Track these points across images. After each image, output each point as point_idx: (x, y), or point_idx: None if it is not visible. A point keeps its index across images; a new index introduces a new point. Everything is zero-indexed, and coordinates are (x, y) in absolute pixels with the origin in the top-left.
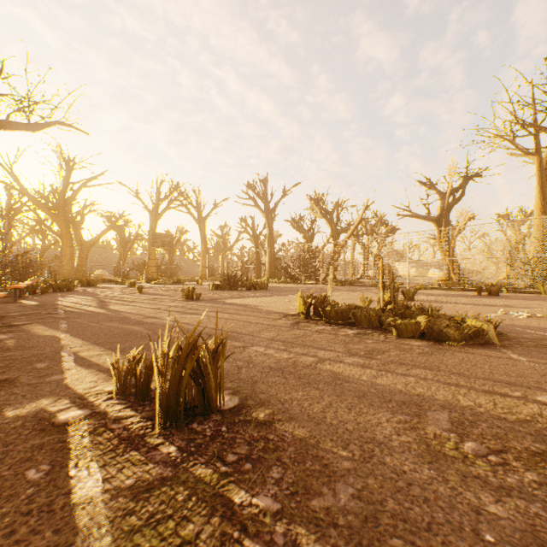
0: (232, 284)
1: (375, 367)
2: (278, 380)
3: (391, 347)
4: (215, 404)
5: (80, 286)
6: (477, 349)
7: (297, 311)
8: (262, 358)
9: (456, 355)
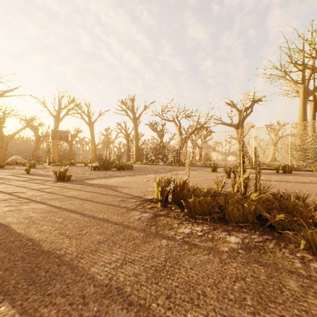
0: (106, 165)
1: None
2: None
3: None
4: None
5: None
6: None
7: (154, 194)
8: None
9: None
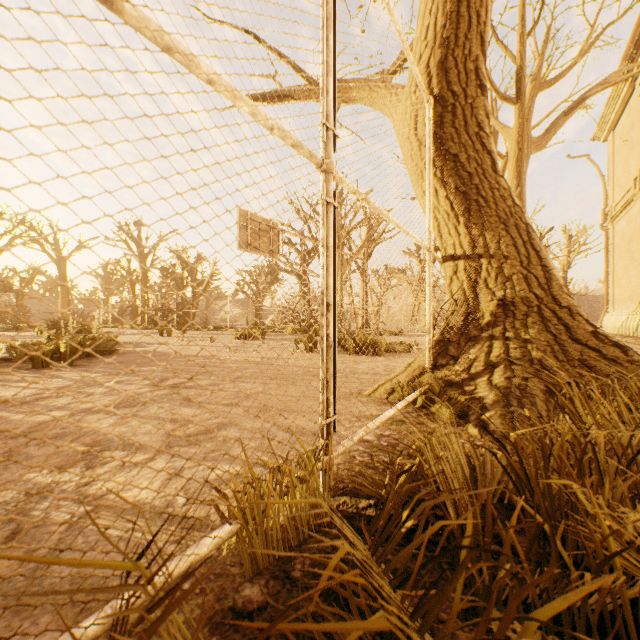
0: (59, 329)
1: None
2: None
3: None
4: None
5: None
6: None
7: None
8: None
9: None
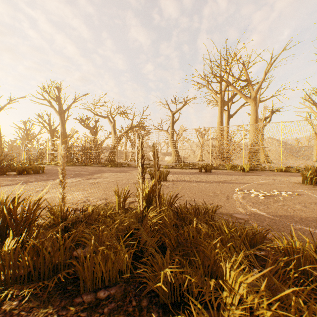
0: None
1: None
2: None
3: None
4: None
5: None
6: None
7: None
8: None
9: None
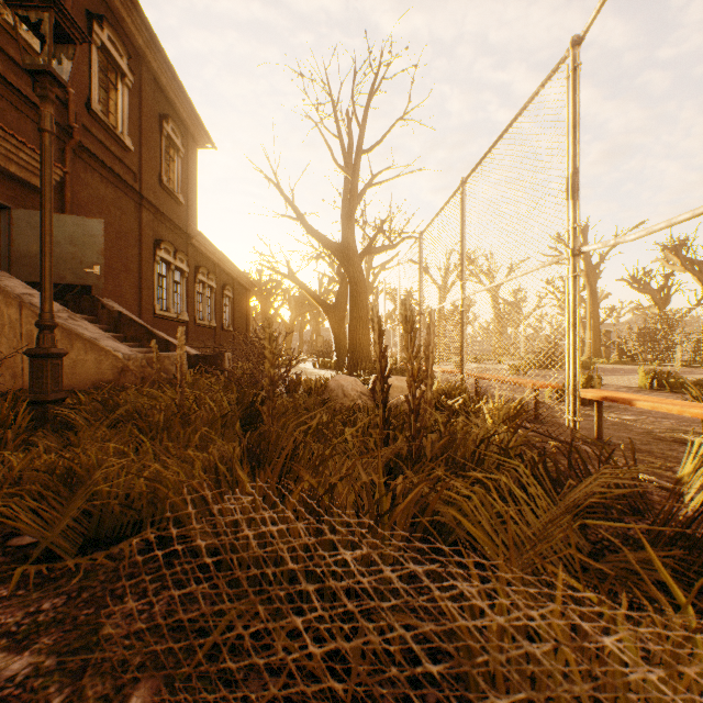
0: (549, 362)
1: None
2: None
3: None
4: None
5: None
6: None
7: (638, 385)
8: None
9: None
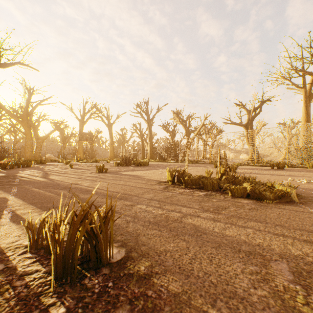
0: (127, 162)
1: (222, 221)
2: (155, 233)
3: (230, 204)
4: (105, 261)
5: (36, 164)
6: (285, 205)
7: (166, 179)
8: (144, 214)
9: (274, 210)
